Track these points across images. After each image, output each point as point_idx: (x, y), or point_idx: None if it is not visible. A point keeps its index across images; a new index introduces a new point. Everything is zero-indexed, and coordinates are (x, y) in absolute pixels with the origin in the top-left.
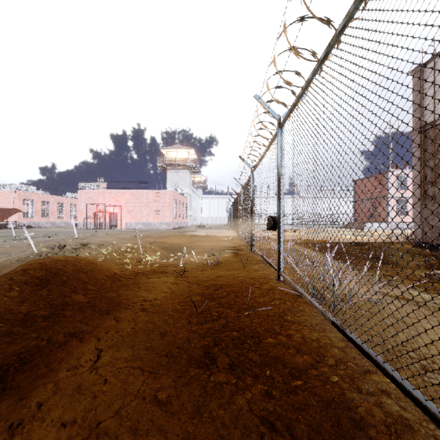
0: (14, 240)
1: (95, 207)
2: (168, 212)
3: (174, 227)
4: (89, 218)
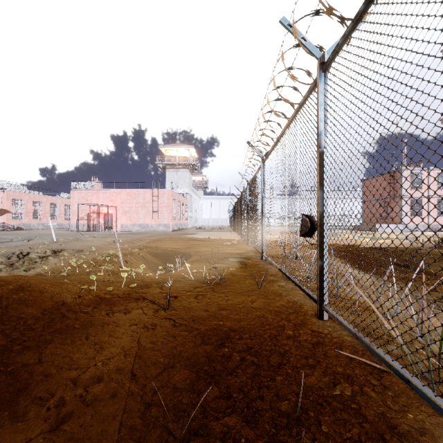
0: None
1: (88, 207)
2: (167, 212)
3: (173, 229)
4: (82, 220)
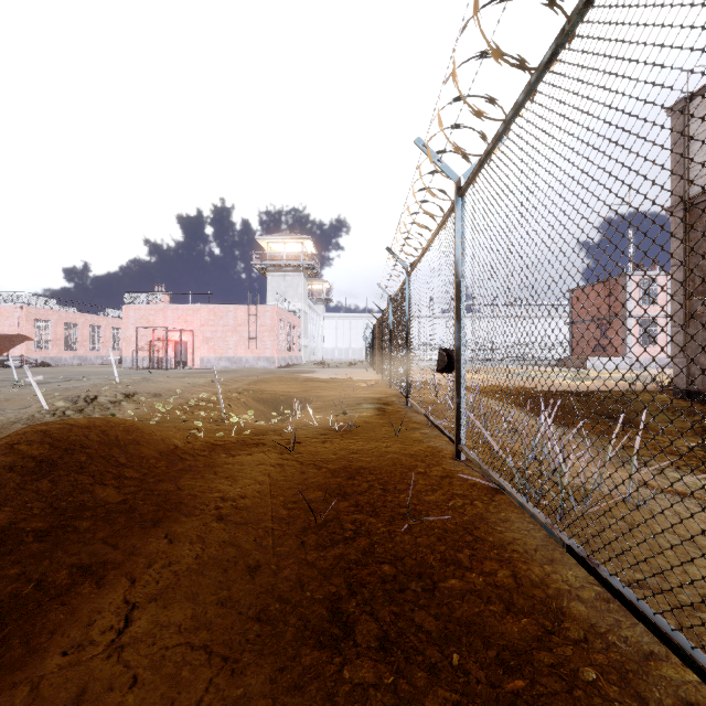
0: (16, 388)
1: (150, 332)
2: (270, 340)
3: (279, 365)
4: (142, 351)
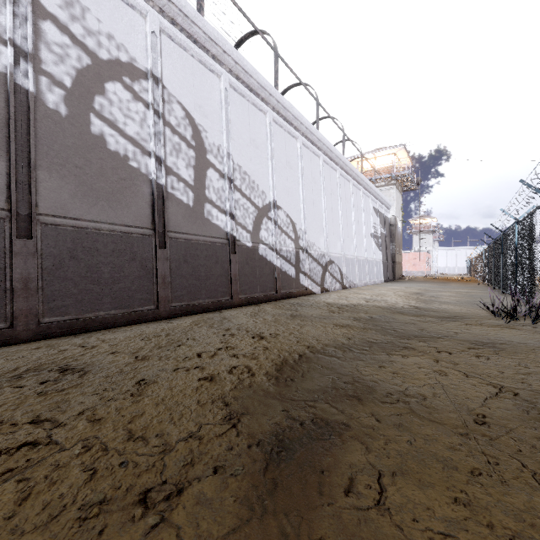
0: None
1: None
2: (423, 265)
3: (426, 274)
4: None
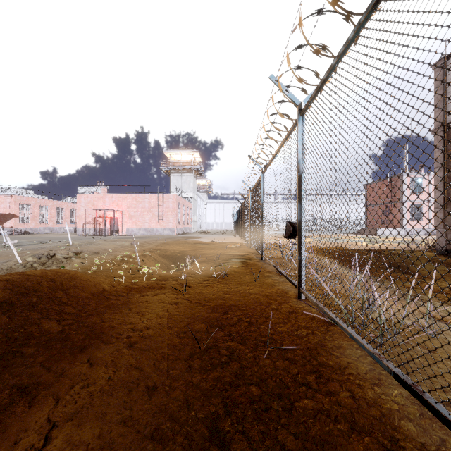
0: (4, 248)
1: (95, 212)
2: (172, 217)
3: (177, 233)
4: (89, 224)
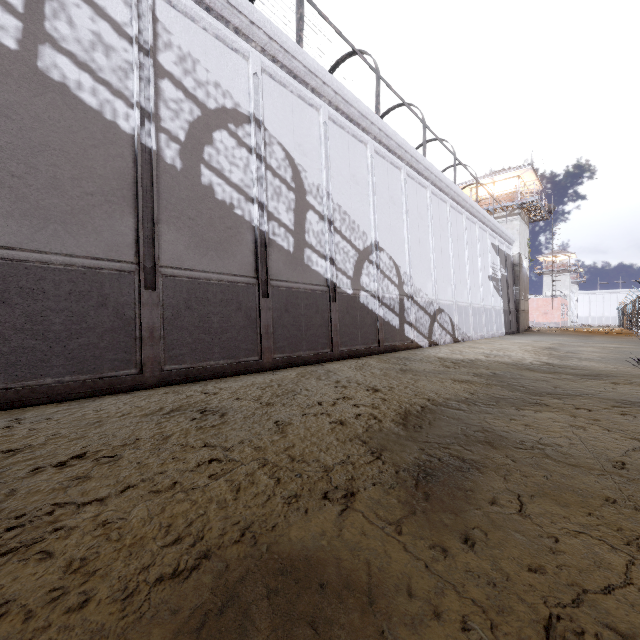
0: None
1: None
2: (556, 314)
3: (561, 326)
4: None
